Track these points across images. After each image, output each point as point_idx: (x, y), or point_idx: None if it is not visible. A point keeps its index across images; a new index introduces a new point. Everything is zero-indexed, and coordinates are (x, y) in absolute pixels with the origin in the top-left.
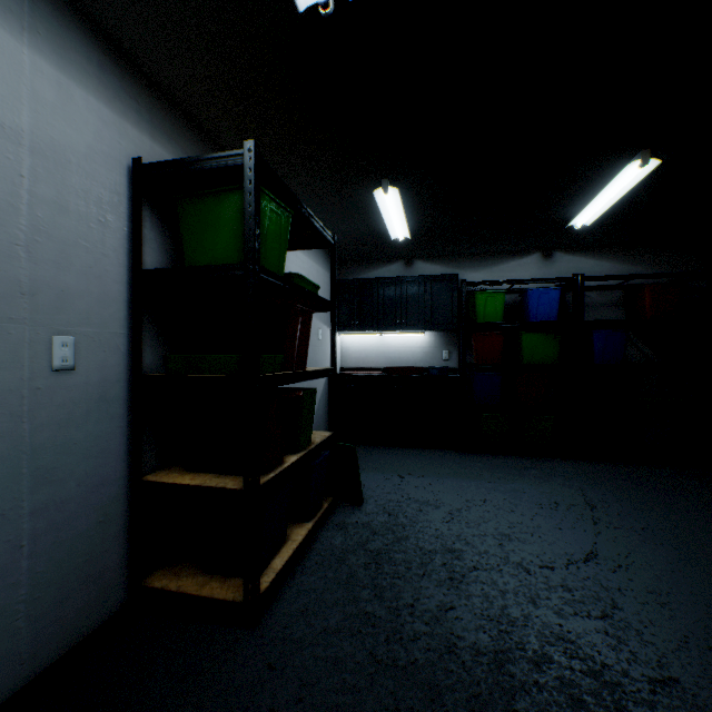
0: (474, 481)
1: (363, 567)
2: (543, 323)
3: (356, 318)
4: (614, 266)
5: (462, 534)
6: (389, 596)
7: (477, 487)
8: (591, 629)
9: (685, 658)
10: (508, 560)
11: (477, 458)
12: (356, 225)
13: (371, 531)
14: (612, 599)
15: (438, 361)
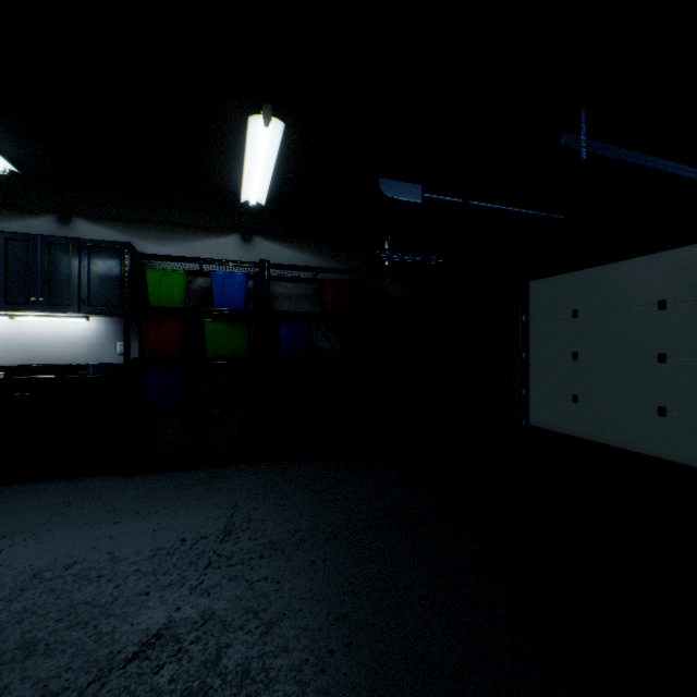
0: (93, 526)
1: None
2: (229, 311)
3: None
4: (311, 259)
5: None
6: None
7: (86, 539)
8: None
9: None
10: None
11: (139, 482)
12: None
13: None
14: None
15: (112, 355)
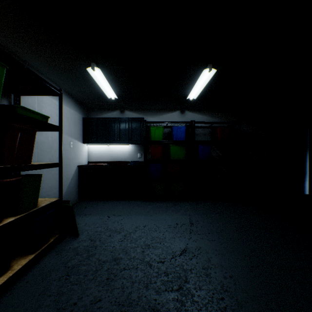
0: (144, 215)
1: (57, 280)
2: (179, 141)
3: (95, 137)
4: (208, 118)
5: (126, 248)
6: (64, 300)
7: (144, 219)
8: (170, 299)
9: (210, 308)
10: (144, 260)
11: (150, 203)
12: (88, 88)
13: (75, 253)
14: (186, 276)
15: (136, 158)
